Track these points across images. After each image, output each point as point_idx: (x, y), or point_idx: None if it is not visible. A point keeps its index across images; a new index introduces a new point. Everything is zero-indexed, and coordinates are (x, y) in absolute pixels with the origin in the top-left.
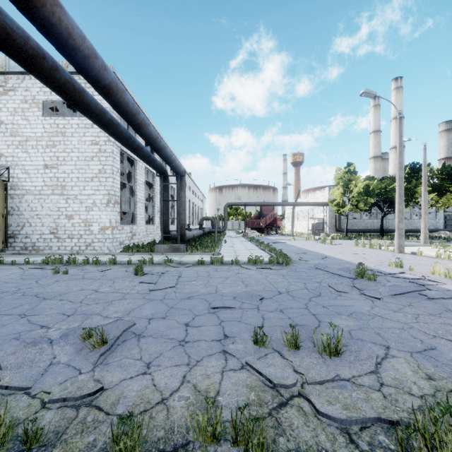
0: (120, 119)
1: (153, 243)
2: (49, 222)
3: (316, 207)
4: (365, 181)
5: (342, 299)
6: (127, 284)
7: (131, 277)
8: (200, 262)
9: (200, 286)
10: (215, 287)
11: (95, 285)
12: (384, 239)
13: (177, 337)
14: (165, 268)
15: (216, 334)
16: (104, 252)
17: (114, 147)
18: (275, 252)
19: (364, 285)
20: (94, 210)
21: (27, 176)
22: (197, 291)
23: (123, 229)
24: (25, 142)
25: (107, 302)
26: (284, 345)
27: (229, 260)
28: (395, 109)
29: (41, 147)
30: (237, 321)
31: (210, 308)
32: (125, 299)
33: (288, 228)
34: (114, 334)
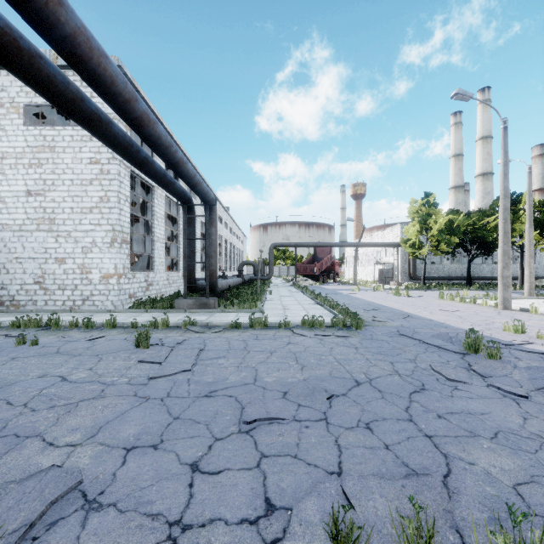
0: (133, 133)
1: (177, 295)
2: (33, 268)
3: (384, 249)
4: (448, 216)
5: (463, 396)
6: (118, 365)
7: (130, 350)
8: (234, 324)
9: (230, 368)
10: (254, 371)
11: (68, 367)
12: (472, 289)
13: (168, 511)
14: (184, 335)
15: (249, 498)
16: (107, 308)
17: (121, 168)
18: (339, 309)
19: (486, 367)
20: (94, 252)
21: (3, 205)
22: (224, 379)
23: (134, 277)
24: (0, 160)
25: (69, 405)
26: (397, 538)
27: (275, 320)
28: (481, 127)
29: (22, 166)
30: (291, 457)
31: (242, 421)
32: (102, 398)
33: (348, 275)
34: (26, 513)
